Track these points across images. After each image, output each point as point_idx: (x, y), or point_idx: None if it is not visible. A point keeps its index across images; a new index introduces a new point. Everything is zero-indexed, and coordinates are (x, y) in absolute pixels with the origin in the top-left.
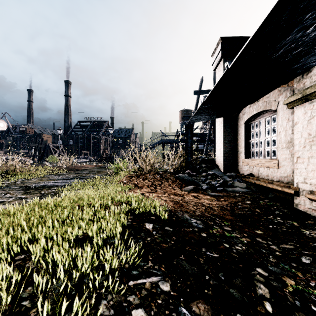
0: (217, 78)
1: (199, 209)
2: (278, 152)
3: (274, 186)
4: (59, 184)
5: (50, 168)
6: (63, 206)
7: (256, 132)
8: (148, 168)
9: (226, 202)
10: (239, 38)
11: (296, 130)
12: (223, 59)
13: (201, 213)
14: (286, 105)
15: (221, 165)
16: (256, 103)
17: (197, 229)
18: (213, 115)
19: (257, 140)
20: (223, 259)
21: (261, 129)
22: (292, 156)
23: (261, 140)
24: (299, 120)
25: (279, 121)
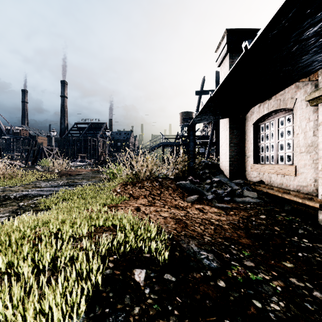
0: (221, 75)
1: (207, 230)
2: (295, 157)
3: (292, 197)
4: (44, 193)
5: (40, 173)
6: (11, 243)
7: (266, 134)
8: (145, 175)
9: (237, 216)
10: (246, 30)
11: (321, 131)
12: (229, 53)
13: (211, 237)
14: (305, 102)
15: (226, 171)
16: (267, 102)
17: (211, 273)
18: (219, 115)
19: (268, 144)
20: None
21: (273, 130)
22: (314, 162)
23: (273, 143)
24: None
25: (296, 121)
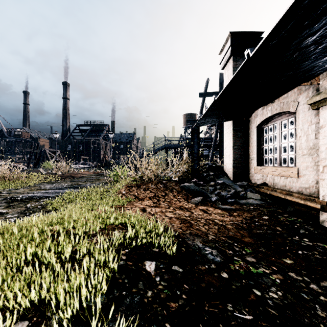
0: (225, 77)
1: (211, 230)
2: (298, 159)
3: (295, 198)
4: (49, 195)
5: (44, 175)
6: (33, 237)
7: (270, 137)
8: (150, 177)
9: (240, 217)
10: (250, 33)
11: (323, 134)
12: (233, 56)
13: (215, 236)
14: (307, 106)
15: (230, 173)
16: (271, 105)
17: (215, 266)
18: (222, 118)
19: (272, 146)
20: (260, 324)
21: (276, 133)
22: (316, 165)
23: (276, 146)
24: (326, 122)
25: (299, 124)
